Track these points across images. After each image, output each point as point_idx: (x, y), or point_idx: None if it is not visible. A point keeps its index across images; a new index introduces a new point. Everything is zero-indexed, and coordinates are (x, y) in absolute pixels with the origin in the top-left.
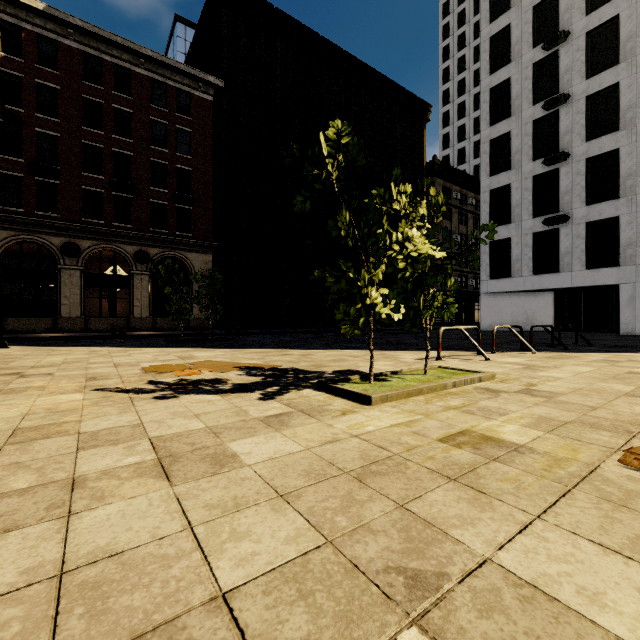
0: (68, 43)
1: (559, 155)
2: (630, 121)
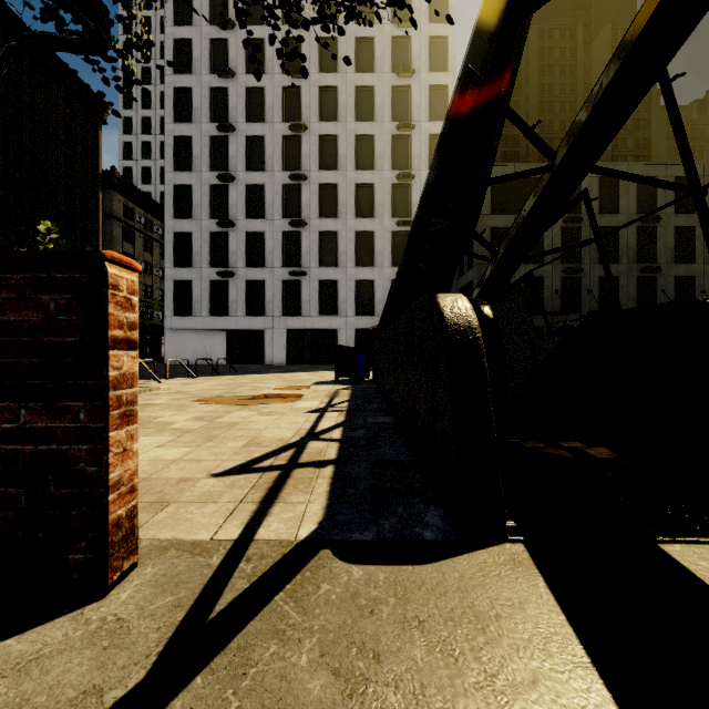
0: None
1: (228, 222)
2: (271, 215)
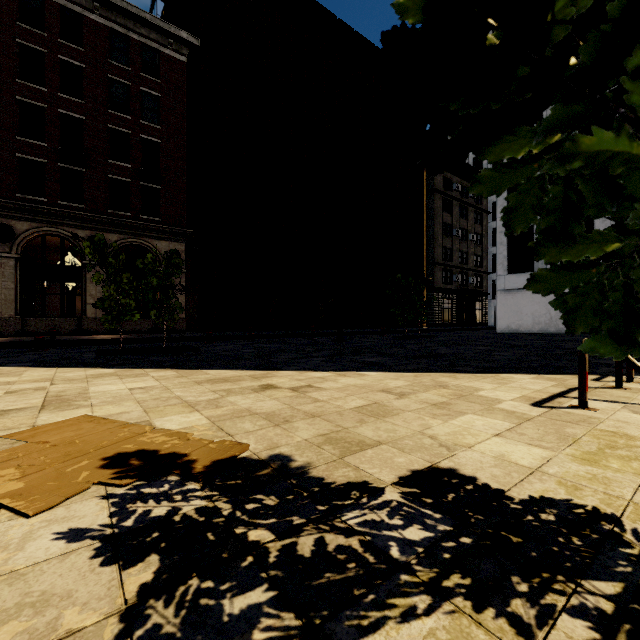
0: None
1: None
2: None
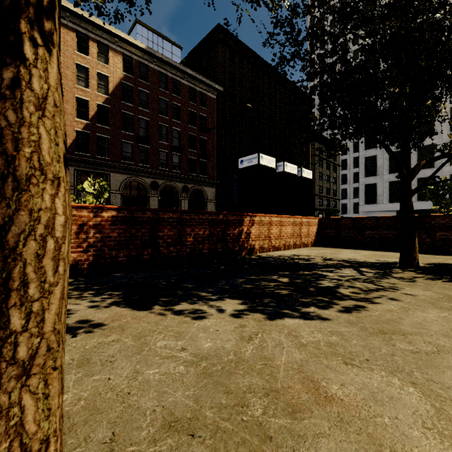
0: (153, 66)
1: None
2: (439, 132)
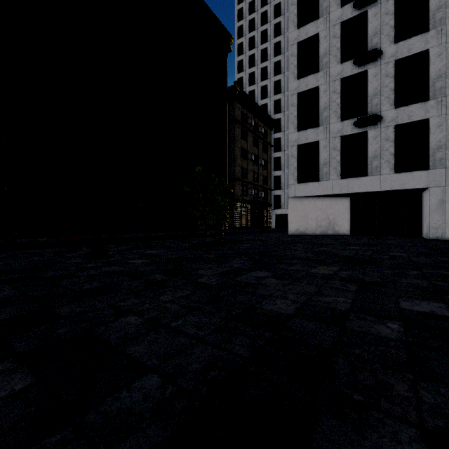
0: None
1: (373, 52)
2: (440, 21)
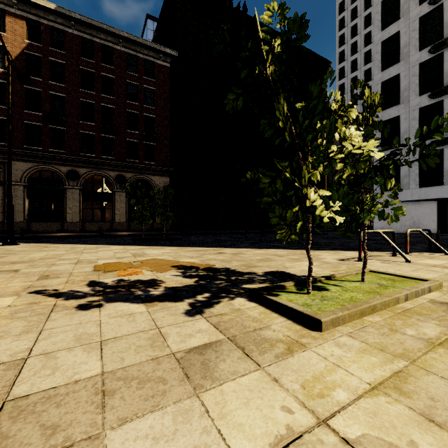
0: (71, 31)
1: (444, 89)
2: None
